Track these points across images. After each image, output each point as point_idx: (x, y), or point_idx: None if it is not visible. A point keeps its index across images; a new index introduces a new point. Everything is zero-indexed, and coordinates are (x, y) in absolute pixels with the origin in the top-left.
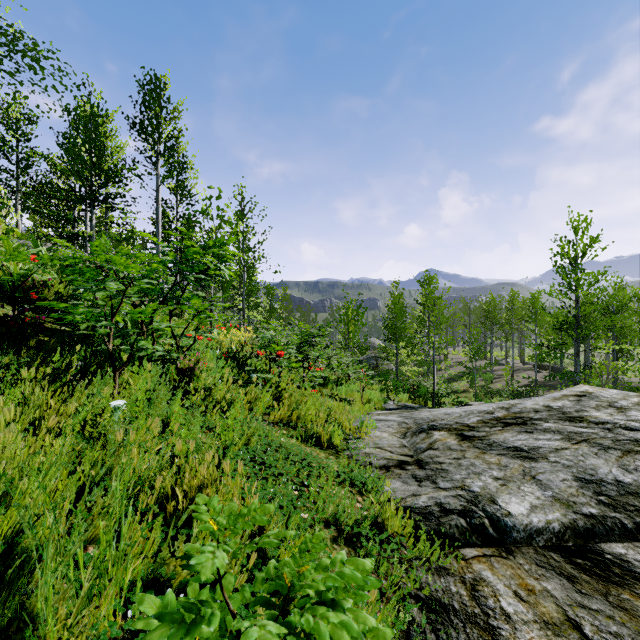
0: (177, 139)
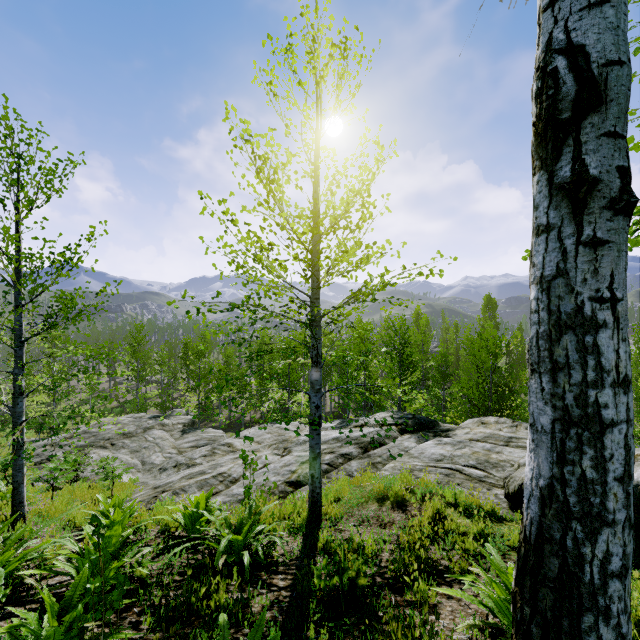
0: None
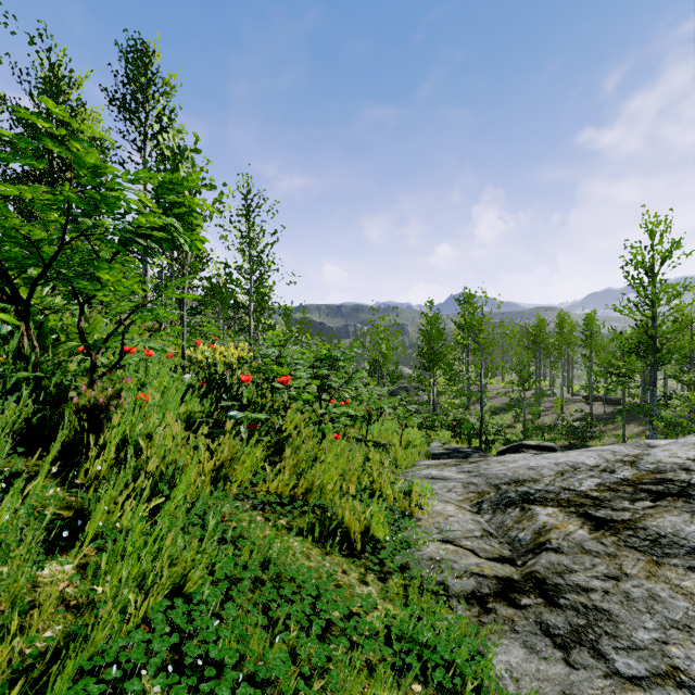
0: (168, 120)
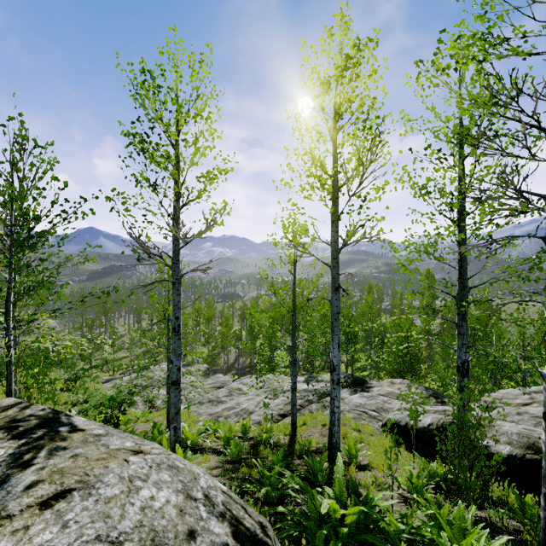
0: None
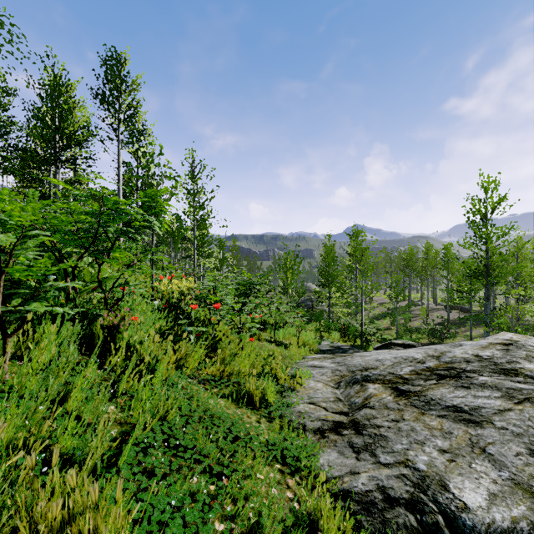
0: (136, 108)
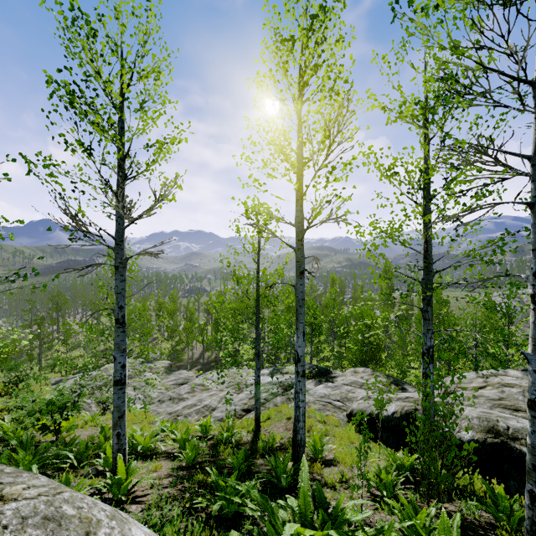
0: None
